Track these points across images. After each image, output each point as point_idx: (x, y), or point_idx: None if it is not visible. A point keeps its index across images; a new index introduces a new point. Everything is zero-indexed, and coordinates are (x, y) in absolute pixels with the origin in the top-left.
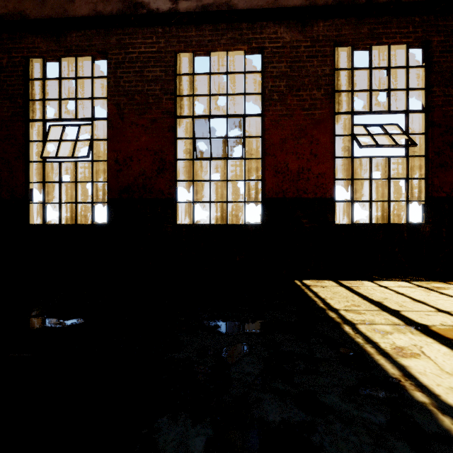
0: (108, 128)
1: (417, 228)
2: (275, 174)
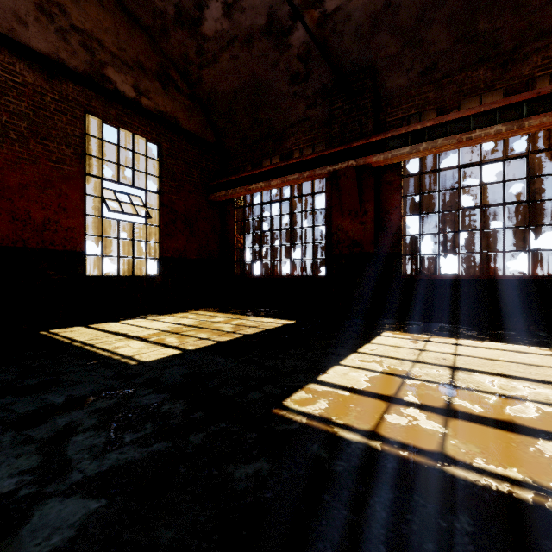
0: None
1: (153, 279)
2: (13, 220)
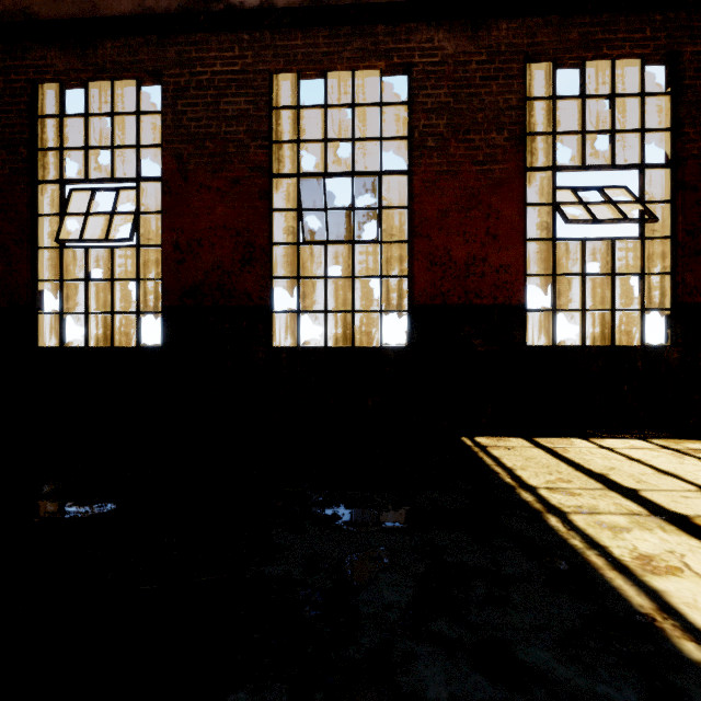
0: (163, 194)
1: (659, 354)
2: (430, 267)
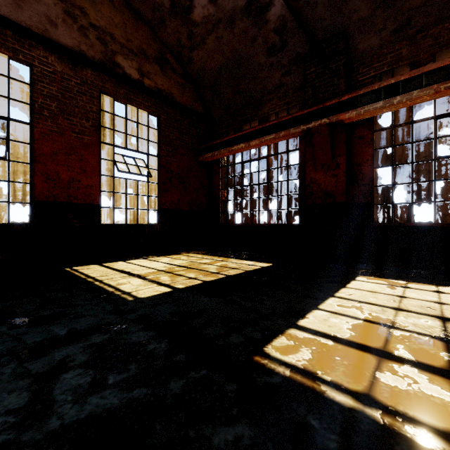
0: None
1: (153, 227)
2: (46, 180)
